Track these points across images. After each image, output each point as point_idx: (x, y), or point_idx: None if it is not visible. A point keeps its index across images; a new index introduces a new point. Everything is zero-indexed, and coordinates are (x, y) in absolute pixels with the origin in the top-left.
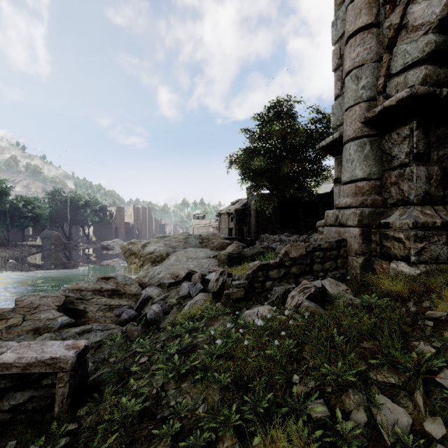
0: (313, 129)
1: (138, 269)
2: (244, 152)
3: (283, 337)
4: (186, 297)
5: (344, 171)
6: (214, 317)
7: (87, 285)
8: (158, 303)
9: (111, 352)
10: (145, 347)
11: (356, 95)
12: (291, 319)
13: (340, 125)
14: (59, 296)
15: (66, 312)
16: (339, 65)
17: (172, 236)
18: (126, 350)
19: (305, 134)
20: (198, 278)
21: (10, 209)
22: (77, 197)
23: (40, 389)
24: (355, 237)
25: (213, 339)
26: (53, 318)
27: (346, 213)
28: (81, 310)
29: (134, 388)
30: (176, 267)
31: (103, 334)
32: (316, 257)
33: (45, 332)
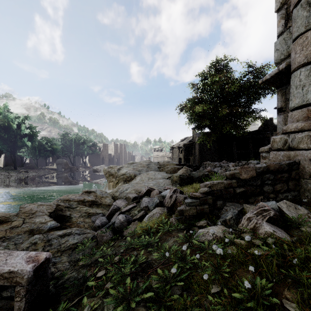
0: (245, 81)
1: (114, 185)
2: (191, 101)
3: (251, 273)
4: (145, 209)
5: (292, 97)
6: (168, 231)
7: (74, 197)
8: (124, 213)
9: (84, 253)
10: (108, 254)
11: (308, 21)
12: (252, 245)
13: (284, 59)
14: (51, 205)
15: (56, 217)
16: (283, 4)
17: (138, 163)
18: (94, 254)
19: (239, 84)
20: (155, 194)
21: (38, 145)
22: (78, 137)
23: (0, 300)
24: (310, 160)
25: (167, 258)
26: (44, 222)
27: (297, 136)
28: (67, 216)
29: (85, 310)
30: (140, 185)
31: (80, 238)
32: (266, 179)
33: (37, 233)
